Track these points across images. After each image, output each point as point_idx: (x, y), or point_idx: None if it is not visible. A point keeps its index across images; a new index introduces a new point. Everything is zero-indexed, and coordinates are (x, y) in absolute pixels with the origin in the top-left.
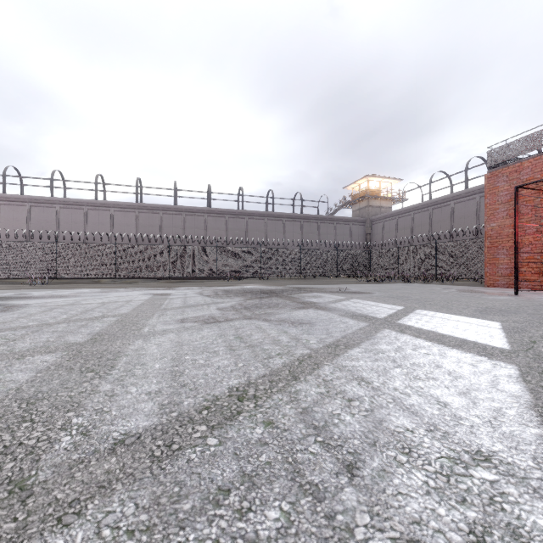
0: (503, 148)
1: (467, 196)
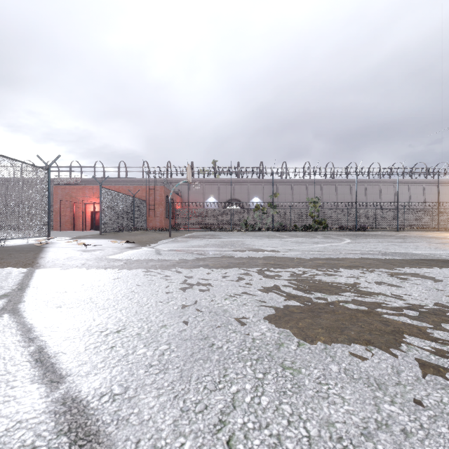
0: (60, 179)
1: None
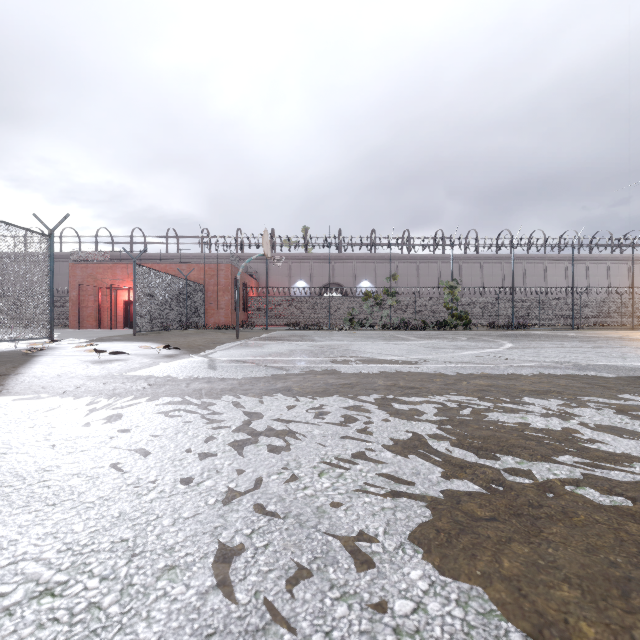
0: (80, 253)
1: (62, 258)
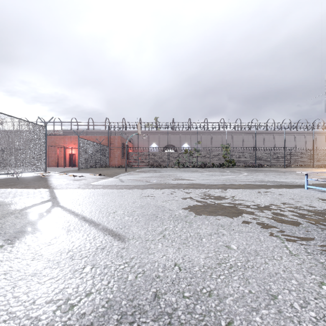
0: (48, 131)
1: None
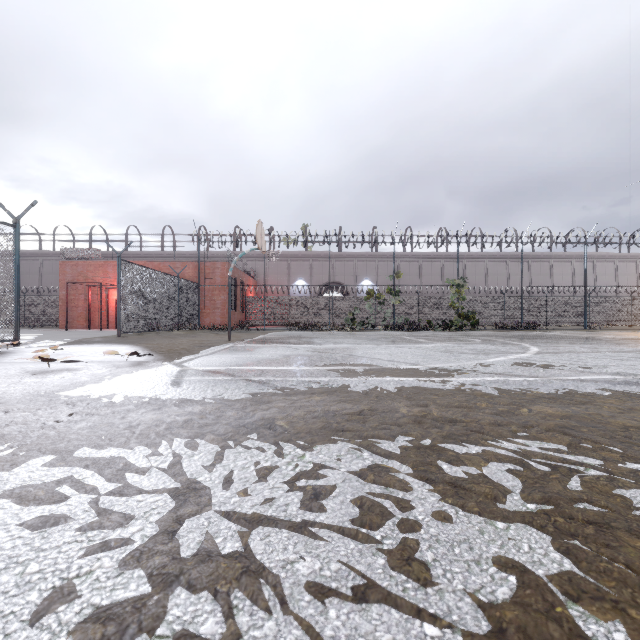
0: (70, 250)
1: (56, 257)
